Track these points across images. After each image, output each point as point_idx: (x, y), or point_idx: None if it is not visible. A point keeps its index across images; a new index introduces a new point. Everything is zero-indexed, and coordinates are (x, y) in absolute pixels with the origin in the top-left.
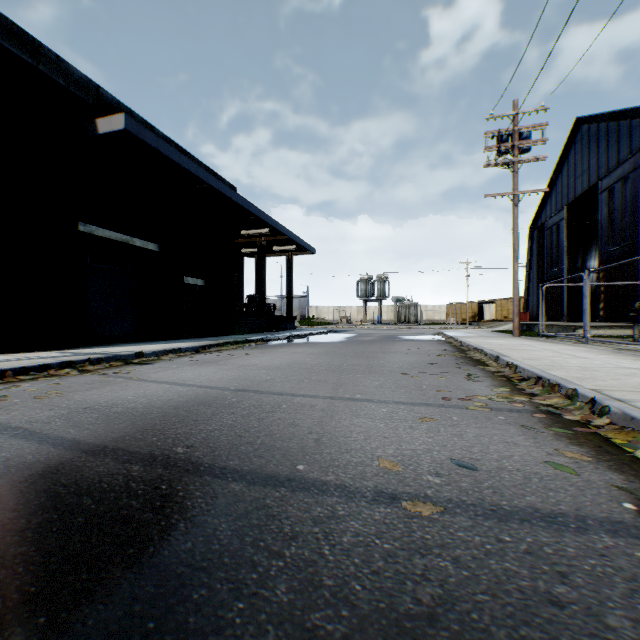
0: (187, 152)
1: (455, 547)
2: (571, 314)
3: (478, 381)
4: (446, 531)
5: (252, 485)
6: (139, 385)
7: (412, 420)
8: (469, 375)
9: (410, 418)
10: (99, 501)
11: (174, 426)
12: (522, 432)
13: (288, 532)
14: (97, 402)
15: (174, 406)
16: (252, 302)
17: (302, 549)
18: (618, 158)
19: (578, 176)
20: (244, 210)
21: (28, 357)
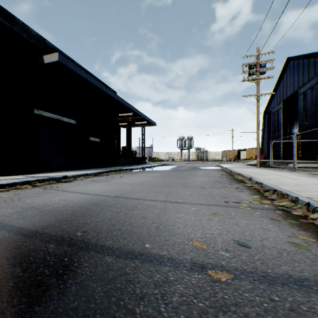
0: (91, 73)
1: (244, 305)
2: (284, 156)
3: (242, 191)
4: (237, 292)
5: (118, 258)
6: (62, 194)
7: (209, 215)
8: (237, 188)
9: (208, 213)
10: (25, 269)
11: (78, 218)
12: (271, 222)
13: (138, 293)
14: (38, 204)
15: (79, 206)
16: (124, 150)
17: (147, 307)
18: (308, 77)
19: (288, 87)
20: (120, 103)
21: (6, 178)
